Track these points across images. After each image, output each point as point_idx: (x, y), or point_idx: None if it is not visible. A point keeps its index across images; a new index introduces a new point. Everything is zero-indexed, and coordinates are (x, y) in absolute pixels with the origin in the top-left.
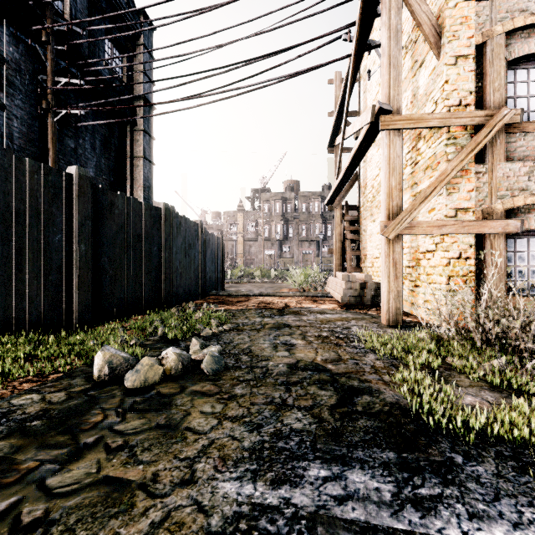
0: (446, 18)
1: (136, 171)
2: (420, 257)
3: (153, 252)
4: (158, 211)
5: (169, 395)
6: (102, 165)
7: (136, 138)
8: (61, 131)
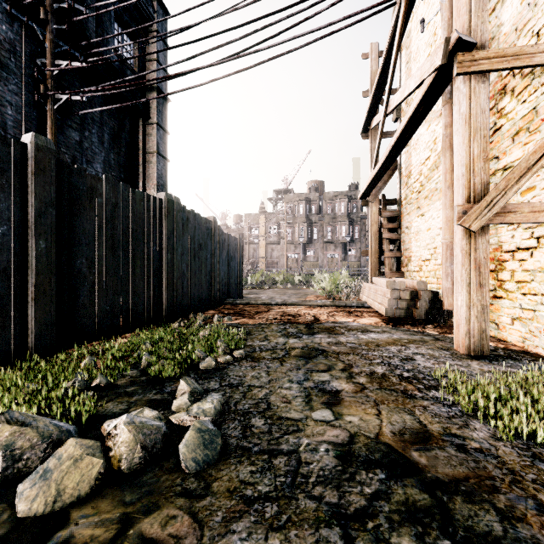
0: None
1: (149, 168)
2: (503, 258)
3: (151, 253)
4: (158, 203)
5: None
6: (111, 160)
7: (149, 132)
8: (64, 122)
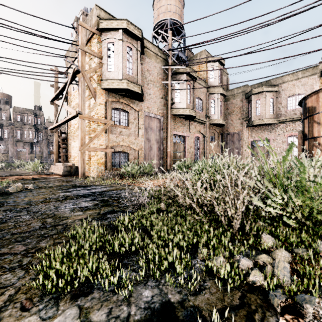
0: (97, 92)
1: None
2: (91, 157)
3: None
4: None
5: (29, 191)
6: None
7: None
8: None
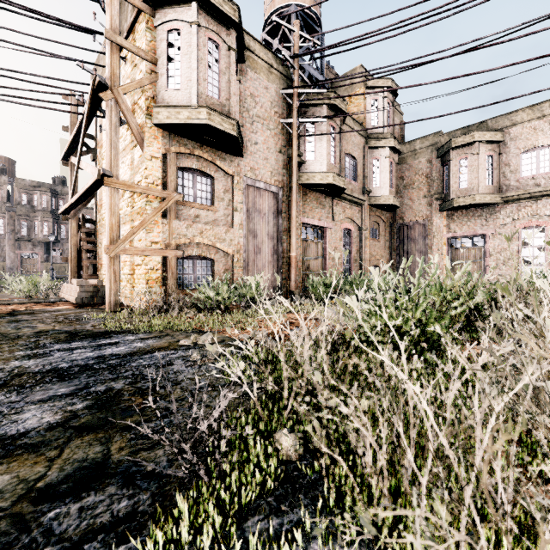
0: (146, 132)
1: None
2: (135, 268)
3: None
4: None
5: None
6: None
7: None
8: None
